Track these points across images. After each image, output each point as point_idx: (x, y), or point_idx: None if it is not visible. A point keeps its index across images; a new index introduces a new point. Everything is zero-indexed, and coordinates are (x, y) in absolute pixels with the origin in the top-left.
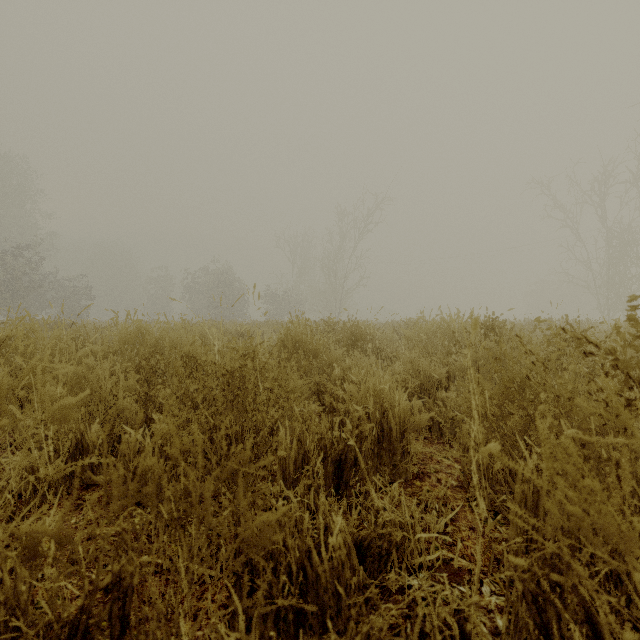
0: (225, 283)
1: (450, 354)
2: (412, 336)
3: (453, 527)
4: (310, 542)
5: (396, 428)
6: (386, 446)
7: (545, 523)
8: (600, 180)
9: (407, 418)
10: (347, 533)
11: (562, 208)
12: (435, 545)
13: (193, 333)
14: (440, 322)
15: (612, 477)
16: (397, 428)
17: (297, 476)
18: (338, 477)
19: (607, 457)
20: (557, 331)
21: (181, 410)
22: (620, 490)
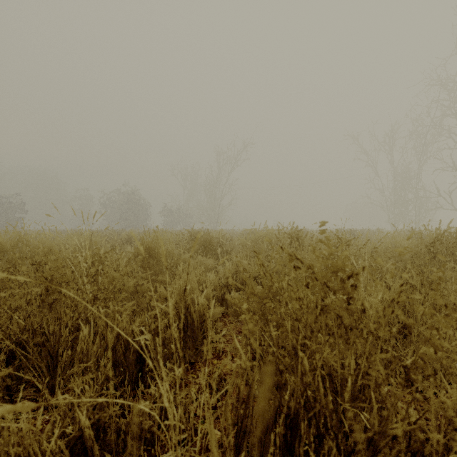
0: (132, 201)
1: (267, 256)
2: (246, 243)
3: (223, 401)
4: (30, 449)
5: (197, 319)
6: (190, 334)
7: (253, 411)
8: (389, 135)
9: (205, 311)
10: (90, 429)
11: (366, 153)
12: (203, 419)
13: (80, 241)
14: (266, 232)
15: (298, 373)
16: (198, 319)
17: (99, 366)
18: (141, 363)
19: (317, 348)
20: (278, 248)
21: (1, 313)
22: (302, 384)
